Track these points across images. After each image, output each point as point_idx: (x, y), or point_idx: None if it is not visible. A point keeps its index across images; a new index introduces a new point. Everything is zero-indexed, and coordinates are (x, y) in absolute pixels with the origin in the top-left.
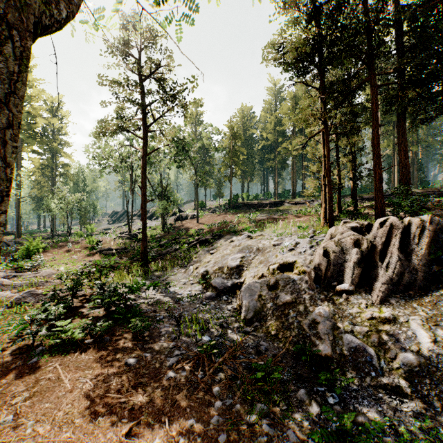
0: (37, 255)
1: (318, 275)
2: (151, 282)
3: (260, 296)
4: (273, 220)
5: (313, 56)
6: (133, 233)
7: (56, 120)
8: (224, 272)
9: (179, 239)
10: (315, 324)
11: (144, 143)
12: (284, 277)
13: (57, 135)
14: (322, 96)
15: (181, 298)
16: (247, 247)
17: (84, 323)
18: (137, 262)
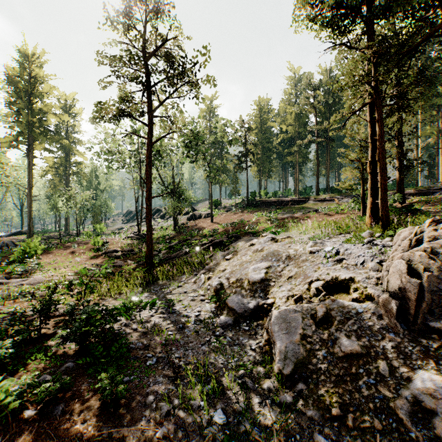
0: (36, 257)
1: (402, 308)
2: (153, 296)
3: (304, 336)
4: (298, 219)
5: (360, 3)
6: (143, 233)
7: (67, 116)
8: (244, 287)
9: (191, 240)
10: (423, 412)
11: (149, 130)
12: (338, 304)
13: (70, 133)
14: (375, 54)
15: (187, 323)
16: (273, 253)
17: (21, 385)
18: (140, 268)
